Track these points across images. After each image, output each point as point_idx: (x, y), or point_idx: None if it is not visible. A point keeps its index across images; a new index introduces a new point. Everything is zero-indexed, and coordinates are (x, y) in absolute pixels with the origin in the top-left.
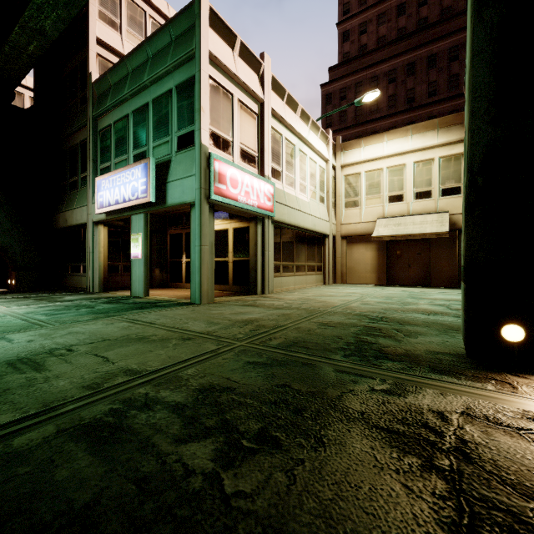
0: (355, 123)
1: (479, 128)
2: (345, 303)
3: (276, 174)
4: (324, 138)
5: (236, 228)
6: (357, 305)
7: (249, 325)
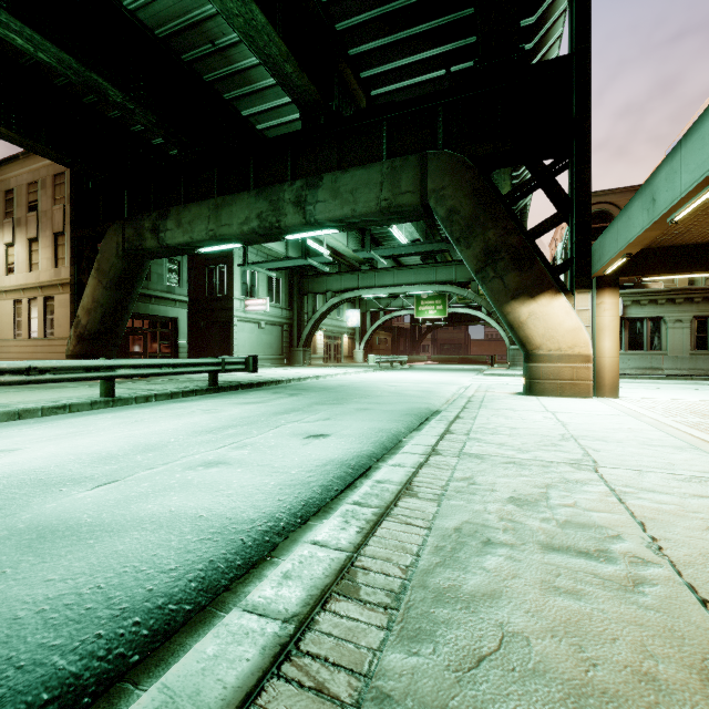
0: None
1: (96, 325)
2: None
3: None
4: None
5: None
6: None
7: None
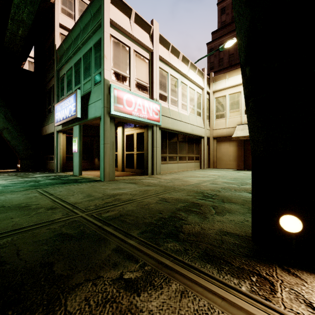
0: (229, 66)
1: (238, 13)
2: (200, 182)
3: (163, 98)
4: (200, 74)
5: (138, 133)
6: (206, 184)
7: (110, 198)
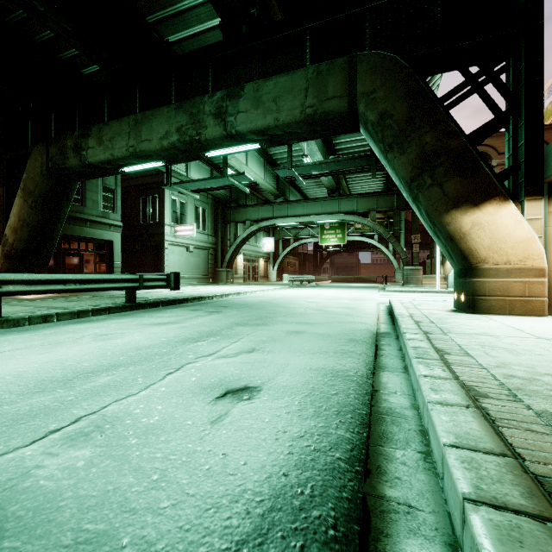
0: None
1: (22, 244)
2: None
3: None
4: None
5: None
6: None
7: None
